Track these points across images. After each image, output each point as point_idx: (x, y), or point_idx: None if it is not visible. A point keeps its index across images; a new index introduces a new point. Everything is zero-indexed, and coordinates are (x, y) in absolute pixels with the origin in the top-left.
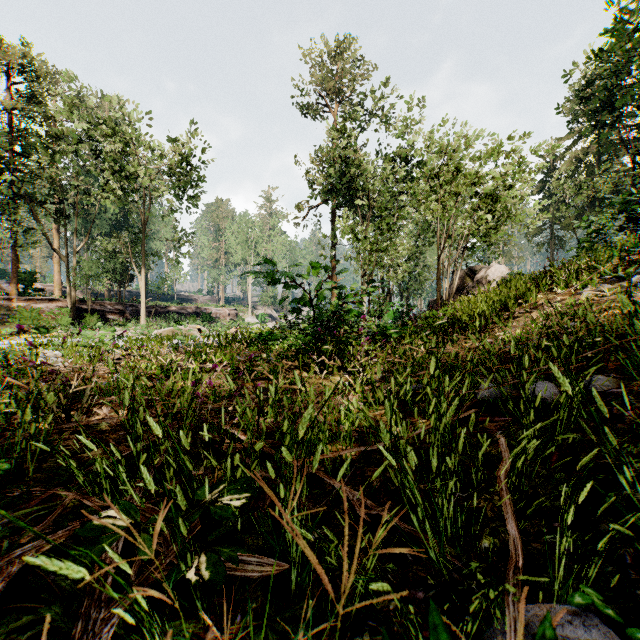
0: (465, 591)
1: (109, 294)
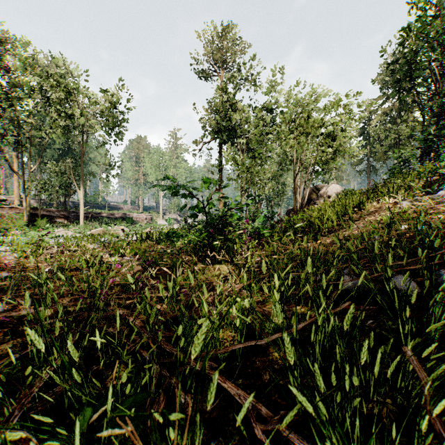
0: None
1: (57, 203)
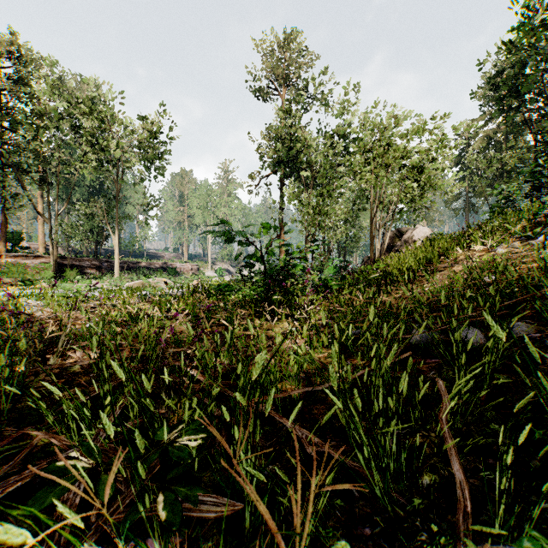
0: (410, 528)
1: (87, 251)
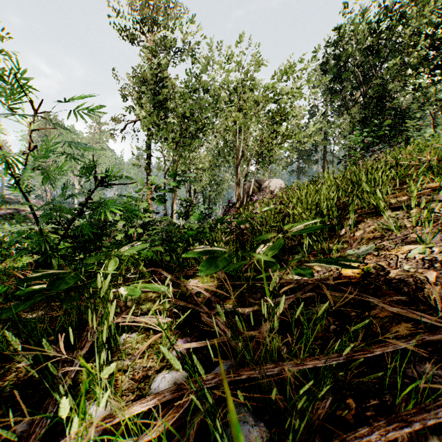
0: None
1: None
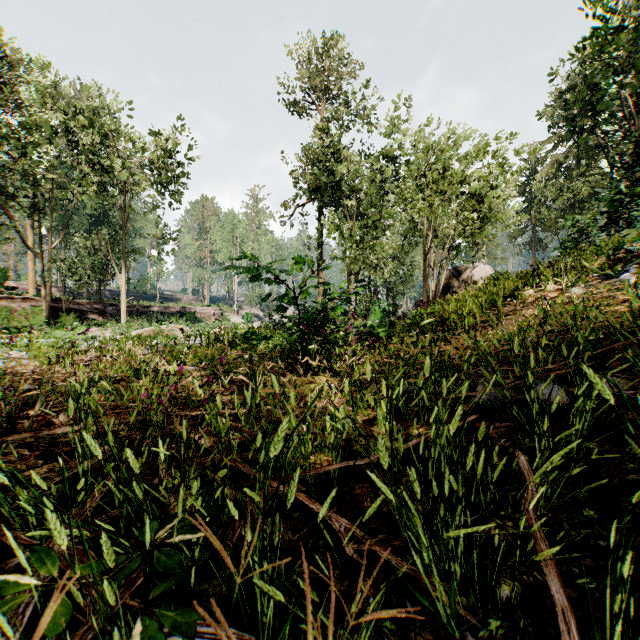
0: None
1: (88, 293)
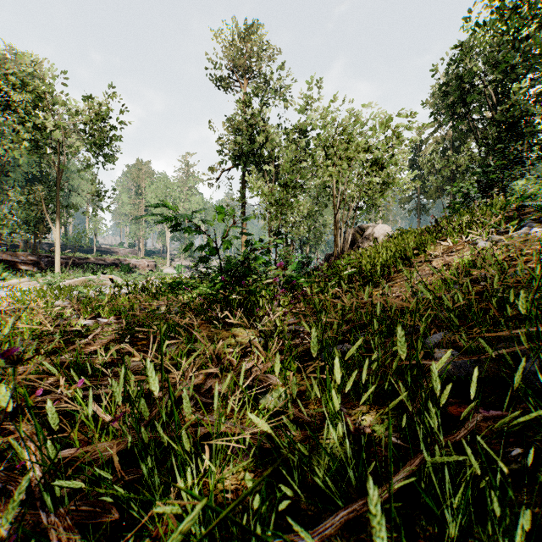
0: None
1: (25, 245)
